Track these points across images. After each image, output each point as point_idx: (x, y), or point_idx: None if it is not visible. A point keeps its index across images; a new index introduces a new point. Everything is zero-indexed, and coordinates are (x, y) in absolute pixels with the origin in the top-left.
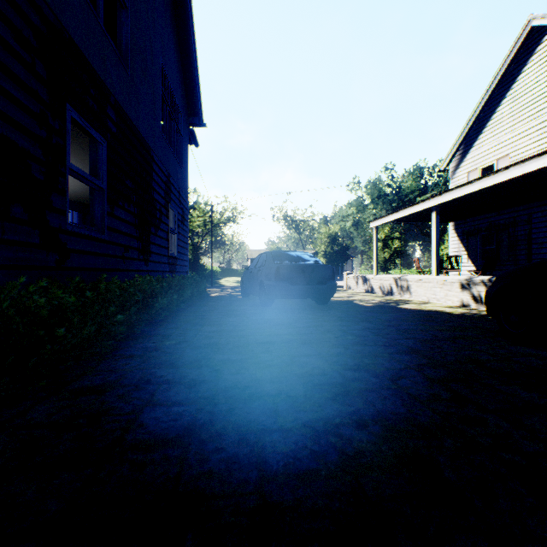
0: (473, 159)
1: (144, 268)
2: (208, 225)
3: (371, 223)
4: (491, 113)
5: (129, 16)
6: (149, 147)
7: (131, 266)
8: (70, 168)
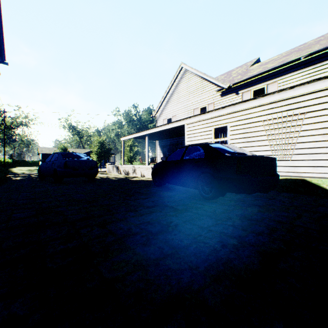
0: (165, 114)
1: None
2: (1, 126)
3: (121, 138)
4: (170, 96)
5: None
6: None
7: None
8: None
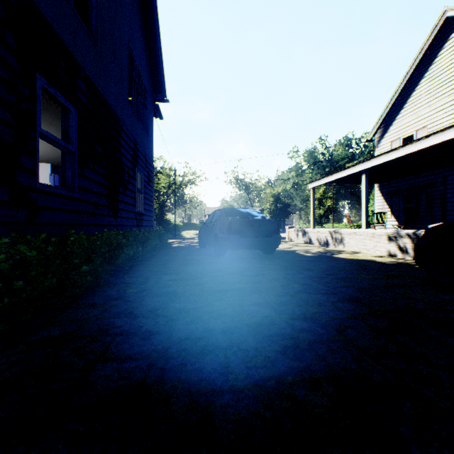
0: (396, 130)
1: (113, 223)
2: (172, 186)
3: (309, 184)
4: (411, 91)
5: (99, 1)
6: (118, 117)
7: (100, 221)
8: (41, 132)
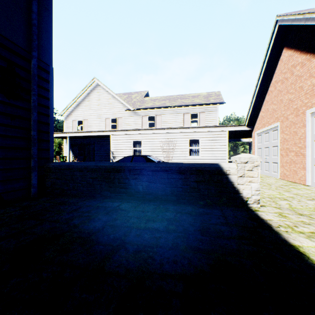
0: (75, 116)
1: None
2: None
3: None
4: (82, 101)
5: None
6: None
7: None
8: None
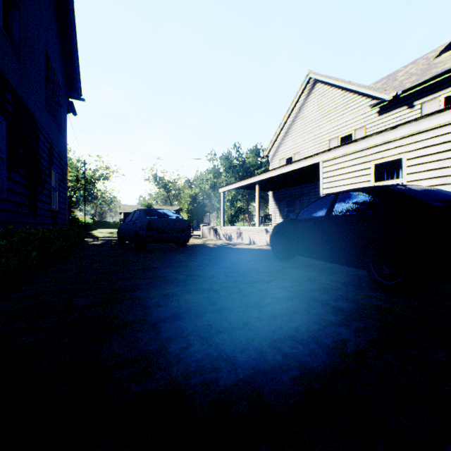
0: (282, 151)
1: (33, 221)
2: (81, 180)
3: (220, 189)
4: (291, 124)
5: (22, 16)
6: (37, 120)
7: (23, 219)
8: None
